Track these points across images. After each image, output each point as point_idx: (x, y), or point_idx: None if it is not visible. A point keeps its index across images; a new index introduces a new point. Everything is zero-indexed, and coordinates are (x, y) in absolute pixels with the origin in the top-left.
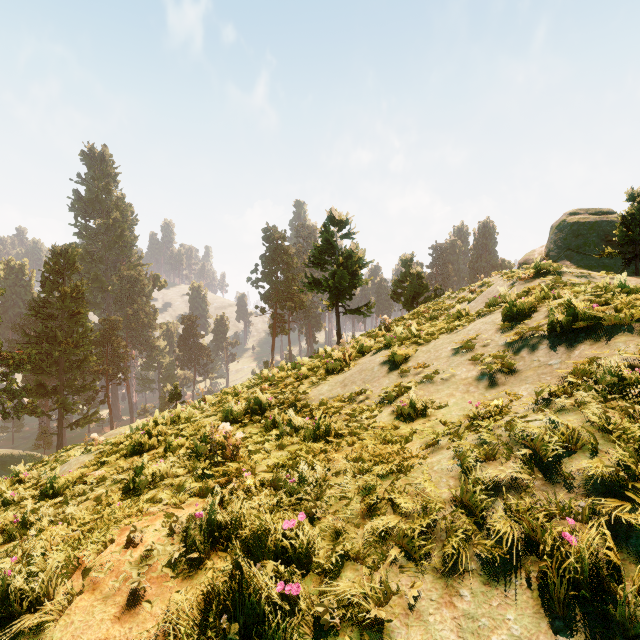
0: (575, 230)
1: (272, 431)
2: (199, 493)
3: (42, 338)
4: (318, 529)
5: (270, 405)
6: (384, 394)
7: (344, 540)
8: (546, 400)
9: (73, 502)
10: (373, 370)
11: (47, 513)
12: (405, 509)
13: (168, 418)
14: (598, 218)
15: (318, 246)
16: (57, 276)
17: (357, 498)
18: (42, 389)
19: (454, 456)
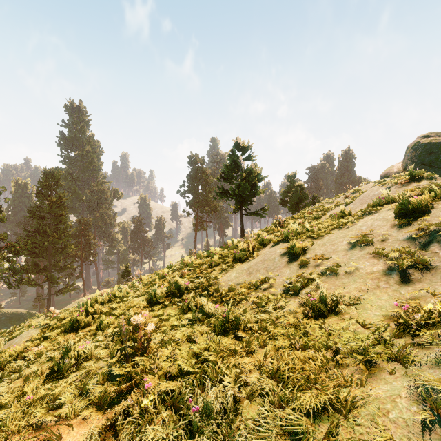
0: (428, 149)
1: (187, 313)
2: (97, 402)
3: (36, 232)
4: None
5: (187, 288)
6: (288, 285)
7: None
8: None
9: (6, 380)
10: (274, 260)
11: None
12: None
13: (106, 297)
14: None
15: (227, 166)
16: (47, 190)
17: None
18: (36, 268)
19: (417, 397)
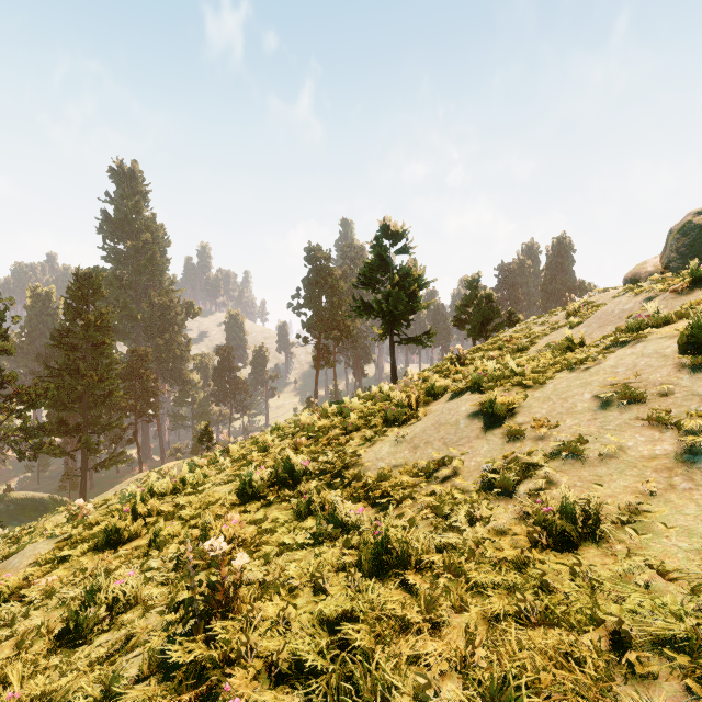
0: None
1: (307, 520)
2: None
3: (64, 371)
4: None
5: (306, 472)
6: (491, 475)
7: None
8: None
9: None
10: (458, 425)
11: None
12: None
13: (168, 485)
14: None
15: (369, 263)
16: (81, 303)
17: None
18: (64, 427)
19: None
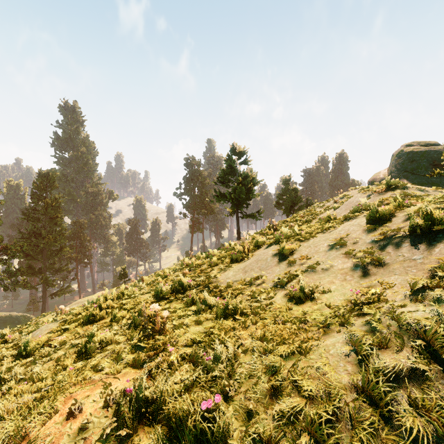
0: (410, 157)
1: (191, 306)
2: (132, 364)
3: (31, 235)
4: (232, 408)
5: (190, 286)
6: (277, 280)
7: (256, 423)
8: (418, 290)
9: (39, 362)
10: (267, 260)
11: (18, 372)
12: (309, 393)
13: (115, 295)
14: (427, 148)
15: (224, 170)
16: (42, 191)
17: (264, 378)
18: (31, 270)
19: (347, 341)
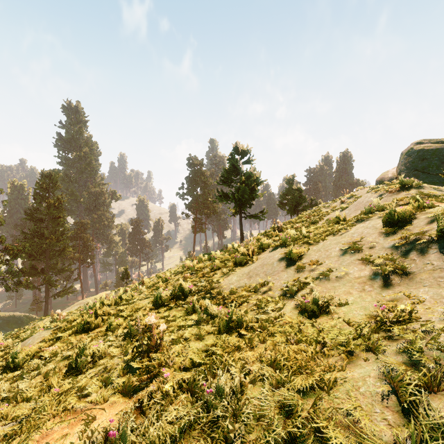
0: (421, 155)
1: (192, 315)
2: (122, 390)
3: (34, 235)
4: None
5: (191, 291)
6: (286, 288)
7: None
8: None
9: (27, 377)
10: (273, 265)
11: (2, 389)
12: None
13: (112, 300)
14: (439, 146)
15: (226, 169)
16: (44, 192)
17: (279, 423)
18: (34, 270)
19: (381, 376)
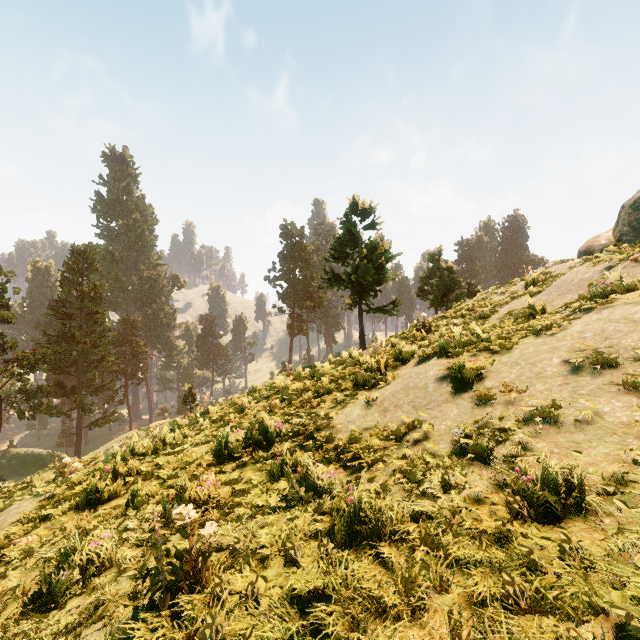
0: None
1: (280, 481)
2: None
3: (61, 338)
4: None
5: (279, 434)
6: (463, 439)
7: None
8: None
9: None
10: (427, 389)
11: None
12: None
13: (149, 445)
14: None
15: (339, 238)
16: (76, 276)
17: None
18: (61, 389)
19: None
